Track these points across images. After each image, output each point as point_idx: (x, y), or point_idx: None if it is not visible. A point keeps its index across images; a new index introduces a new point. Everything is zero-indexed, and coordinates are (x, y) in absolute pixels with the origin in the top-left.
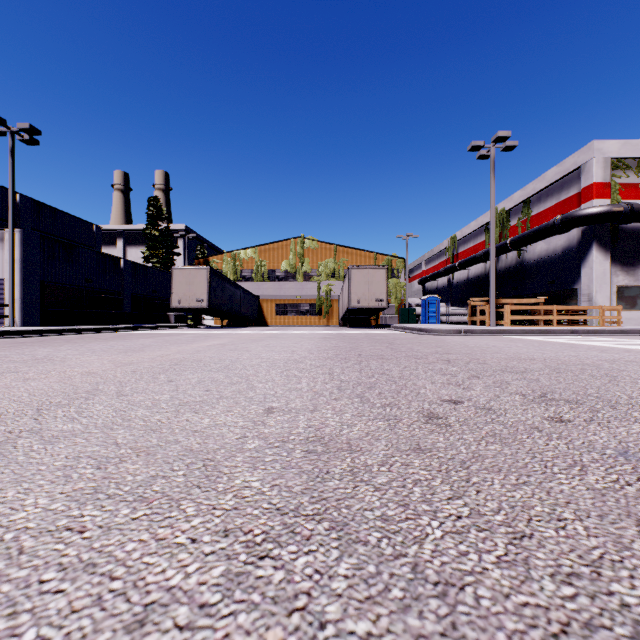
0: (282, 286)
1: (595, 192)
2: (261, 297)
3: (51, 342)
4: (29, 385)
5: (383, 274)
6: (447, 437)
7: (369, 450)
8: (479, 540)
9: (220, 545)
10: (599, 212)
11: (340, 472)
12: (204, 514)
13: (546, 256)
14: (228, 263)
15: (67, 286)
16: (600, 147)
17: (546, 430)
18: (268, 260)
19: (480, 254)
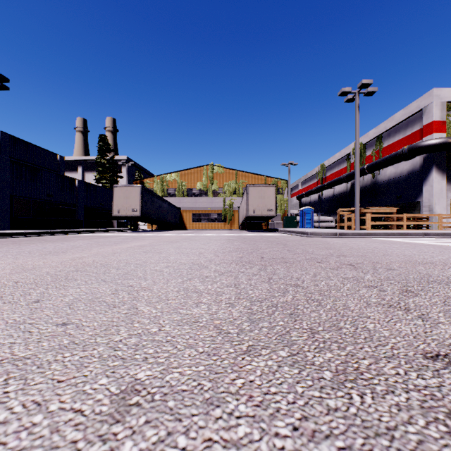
0: (197, 200)
1: (434, 128)
2: (182, 208)
3: None
4: None
5: (272, 191)
6: None
7: None
8: None
9: None
10: (438, 143)
11: None
12: None
13: (394, 177)
14: (157, 183)
15: (32, 199)
16: (438, 93)
17: None
18: (187, 181)
19: (343, 176)
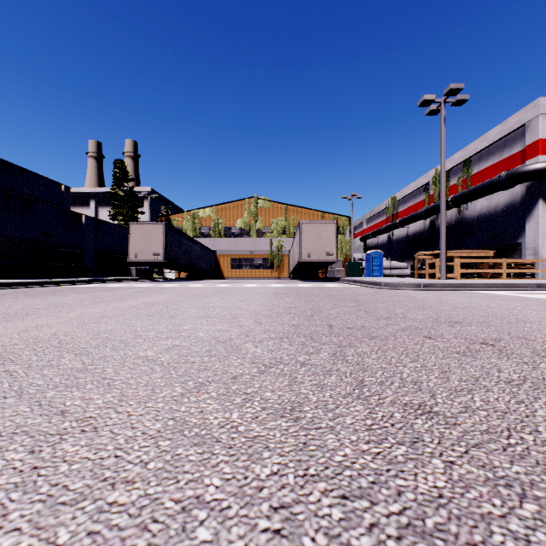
0: (237, 242)
1: (541, 148)
2: (218, 252)
3: None
4: None
5: (333, 229)
6: None
7: None
8: None
9: None
10: None
11: None
12: None
13: (487, 212)
14: (188, 221)
15: (24, 240)
16: None
17: None
18: (224, 218)
19: (421, 212)
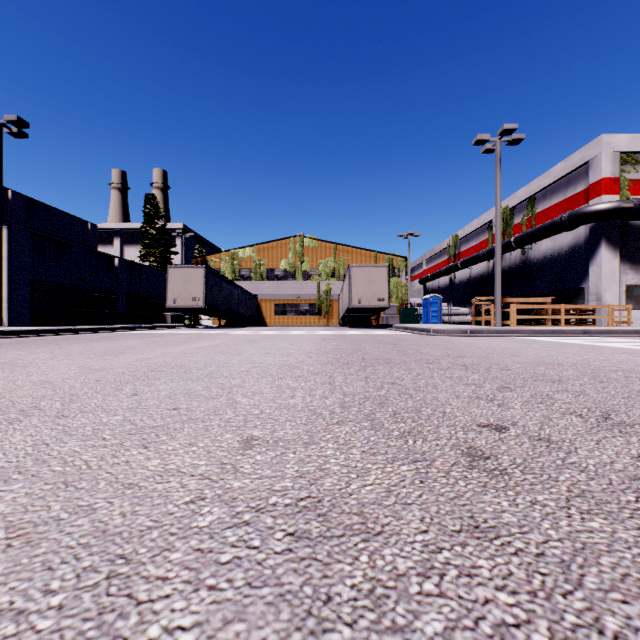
0: (281, 285)
1: (604, 188)
2: (260, 297)
3: (31, 343)
4: None
5: (384, 273)
6: (513, 499)
7: (396, 532)
8: None
9: None
10: (608, 208)
11: (351, 598)
12: None
13: (552, 254)
14: (226, 262)
15: (58, 285)
16: (609, 141)
17: None
18: (267, 259)
19: (483, 253)
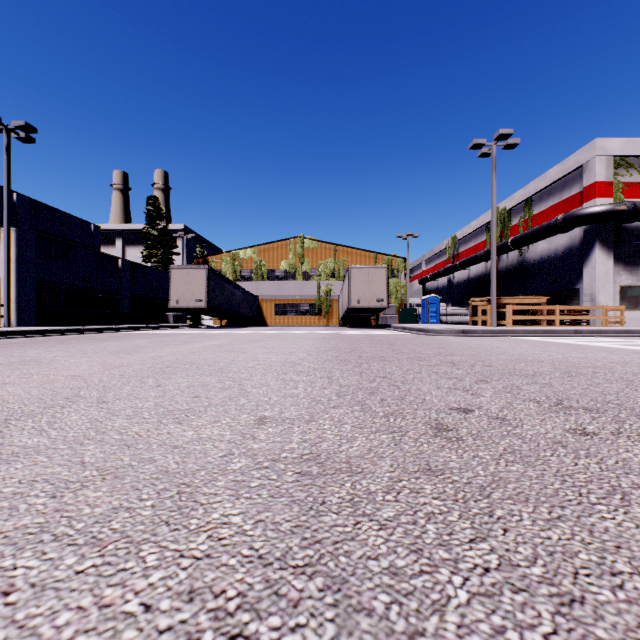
0: (282, 286)
1: (598, 191)
2: (260, 297)
3: (44, 343)
4: (6, 390)
5: (383, 274)
6: (460, 454)
7: (372, 472)
8: (517, 607)
9: (181, 616)
10: (602, 211)
11: (338, 502)
12: (167, 565)
13: (548, 256)
14: (227, 263)
15: (64, 286)
16: (603, 145)
17: (571, 445)
18: (267, 260)
19: (481, 254)
